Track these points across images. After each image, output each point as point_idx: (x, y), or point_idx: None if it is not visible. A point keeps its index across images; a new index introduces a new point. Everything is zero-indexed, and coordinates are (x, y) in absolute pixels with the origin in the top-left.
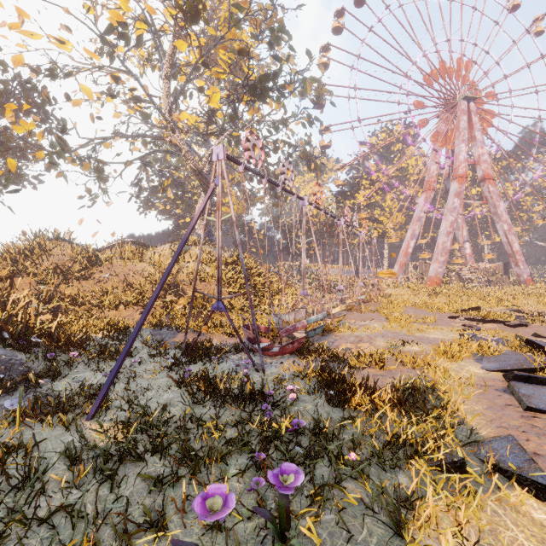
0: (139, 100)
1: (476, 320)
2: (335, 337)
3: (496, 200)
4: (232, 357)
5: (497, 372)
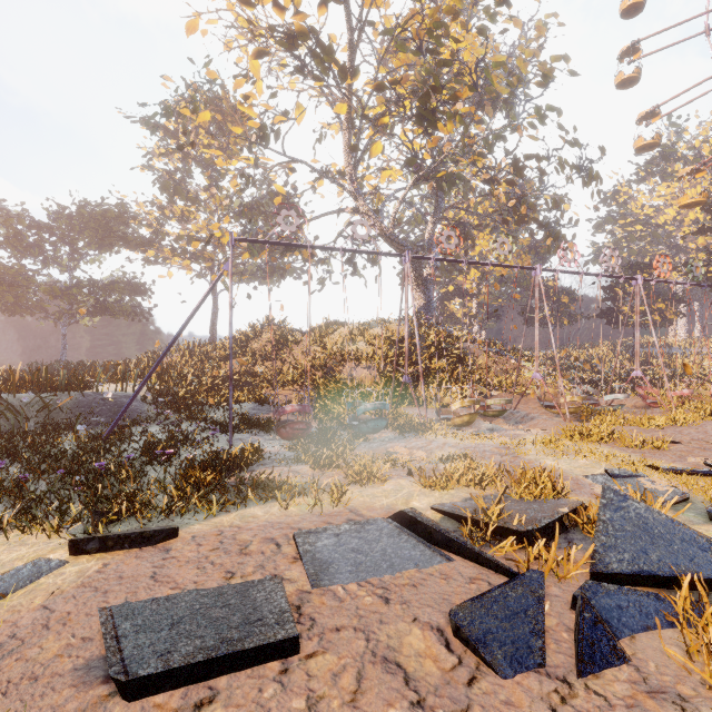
0: (342, 174)
1: None
2: (413, 439)
3: None
4: (267, 436)
5: (439, 513)
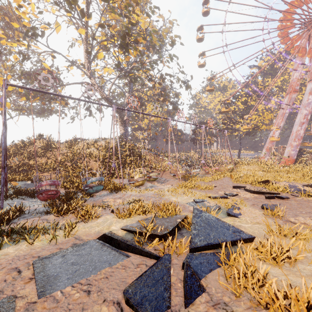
0: (83, 65)
1: (248, 190)
2: (116, 194)
3: None
4: (32, 200)
5: (125, 231)
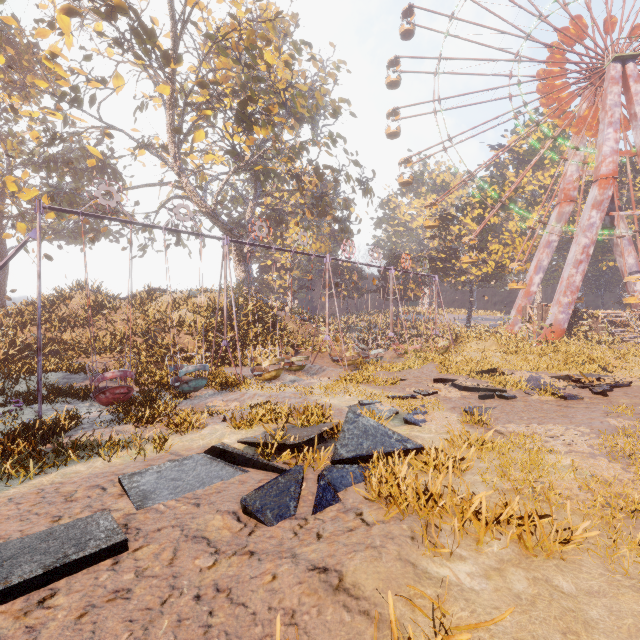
0: (165, 148)
1: (457, 386)
2: (230, 393)
3: None
4: (83, 404)
5: (243, 444)
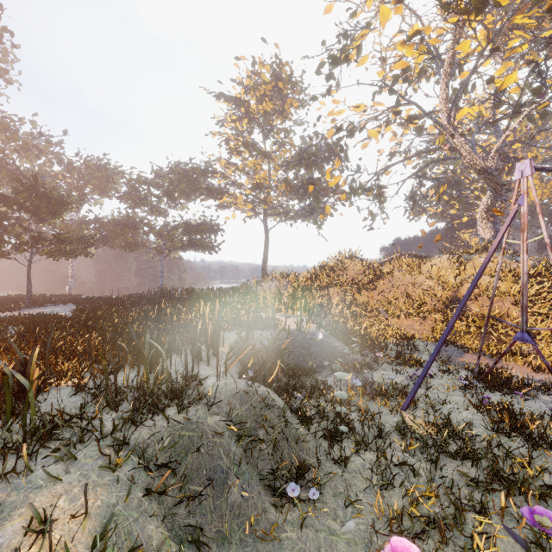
0: (414, 118)
1: None
2: None
3: None
4: (542, 397)
5: None
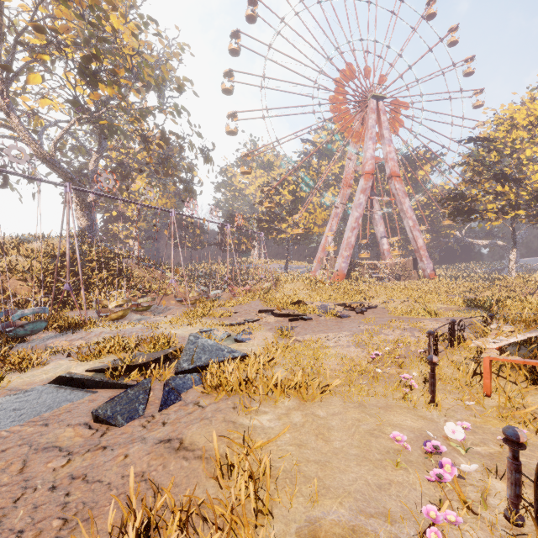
0: None
1: (274, 314)
2: (74, 334)
3: (402, 196)
4: None
5: (92, 372)
